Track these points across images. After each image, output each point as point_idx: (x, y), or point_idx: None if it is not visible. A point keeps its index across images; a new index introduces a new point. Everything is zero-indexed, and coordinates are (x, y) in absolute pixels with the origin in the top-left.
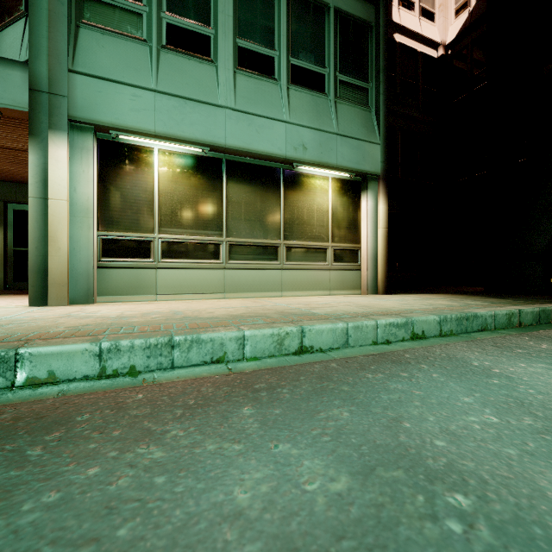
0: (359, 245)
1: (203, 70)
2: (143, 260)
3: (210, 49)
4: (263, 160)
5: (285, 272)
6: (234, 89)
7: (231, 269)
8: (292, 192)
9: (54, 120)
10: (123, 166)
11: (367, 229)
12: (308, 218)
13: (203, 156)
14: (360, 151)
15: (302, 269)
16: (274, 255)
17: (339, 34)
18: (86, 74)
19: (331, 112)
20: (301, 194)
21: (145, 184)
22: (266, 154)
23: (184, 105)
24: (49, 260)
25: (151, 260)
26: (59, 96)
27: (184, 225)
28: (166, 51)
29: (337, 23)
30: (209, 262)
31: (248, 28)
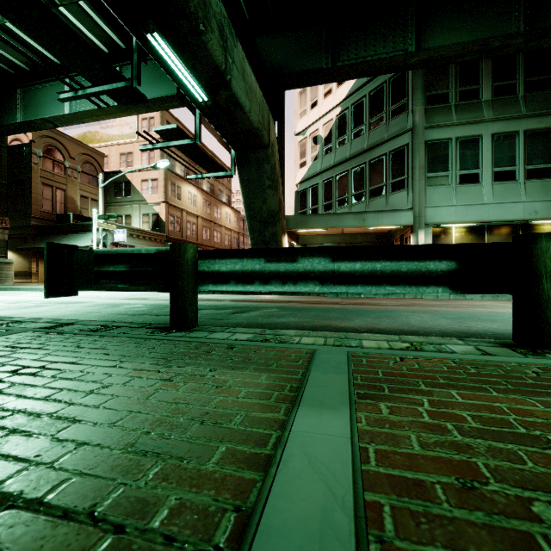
0: None
1: (476, 189)
2: None
3: (479, 178)
4: (508, 222)
5: None
6: (492, 193)
7: None
8: None
9: (420, 225)
10: (440, 236)
11: None
12: None
13: (475, 226)
14: None
15: None
16: None
17: None
18: (430, 207)
19: None
20: None
21: (449, 242)
22: (511, 220)
23: (468, 208)
24: None
25: None
26: (421, 217)
27: None
28: (459, 186)
29: None
30: None
31: (500, 161)
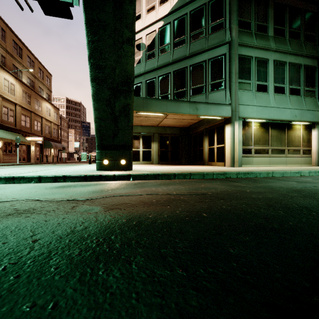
0: (311, 148)
1: (266, 96)
2: (250, 154)
3: (267, 89)
4: (280, 121)
5: (287, 158)
6: (274, 100)
7: (271, 157)
8: (289, 131)
9: (235, 118)
10: (245, 128)
11: (315, 142)
12: (294, 139)
13: (264, 122)
14: (314, 114)
15: (292, 157)
16: (284, 152)
17: (305, 73)
18: (242, 104)
19: (303, 102)
20: (292, 131)
21: (250, 132)
22: (284, 120)
23: (263, 108)
24: (234, 155)
25: (251, 154)
26: (236, 111)
27: (259, 144)
28: (256, 92)
29: (304, 70)
30: (265, 155)
31: (277, 79)
